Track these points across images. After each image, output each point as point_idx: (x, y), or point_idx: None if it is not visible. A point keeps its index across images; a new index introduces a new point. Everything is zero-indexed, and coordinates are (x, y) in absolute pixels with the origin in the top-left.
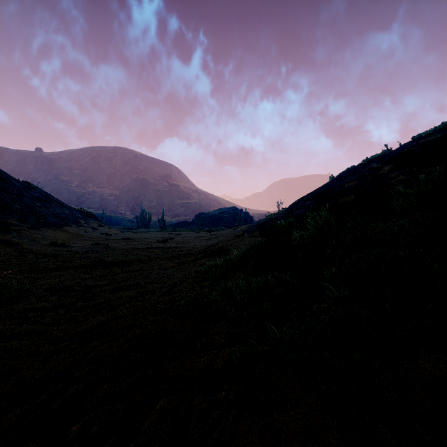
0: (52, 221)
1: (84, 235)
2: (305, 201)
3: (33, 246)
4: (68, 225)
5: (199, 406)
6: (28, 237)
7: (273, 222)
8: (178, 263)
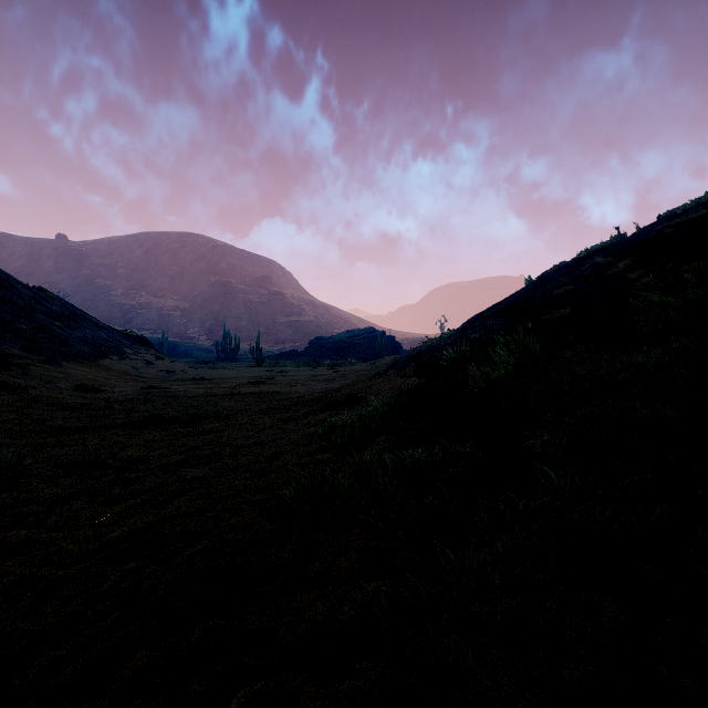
0: (79, 351)
1: (131, 373)
2: (487, 318)
3: (48, 392)
4: (105, 356)
5: (311, 706)
6: (41, 376)
7: (435, 352)
8: (280, 420)
